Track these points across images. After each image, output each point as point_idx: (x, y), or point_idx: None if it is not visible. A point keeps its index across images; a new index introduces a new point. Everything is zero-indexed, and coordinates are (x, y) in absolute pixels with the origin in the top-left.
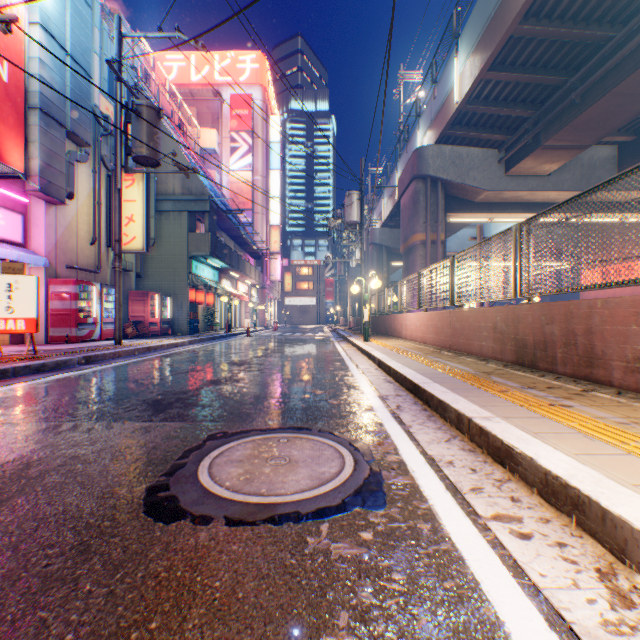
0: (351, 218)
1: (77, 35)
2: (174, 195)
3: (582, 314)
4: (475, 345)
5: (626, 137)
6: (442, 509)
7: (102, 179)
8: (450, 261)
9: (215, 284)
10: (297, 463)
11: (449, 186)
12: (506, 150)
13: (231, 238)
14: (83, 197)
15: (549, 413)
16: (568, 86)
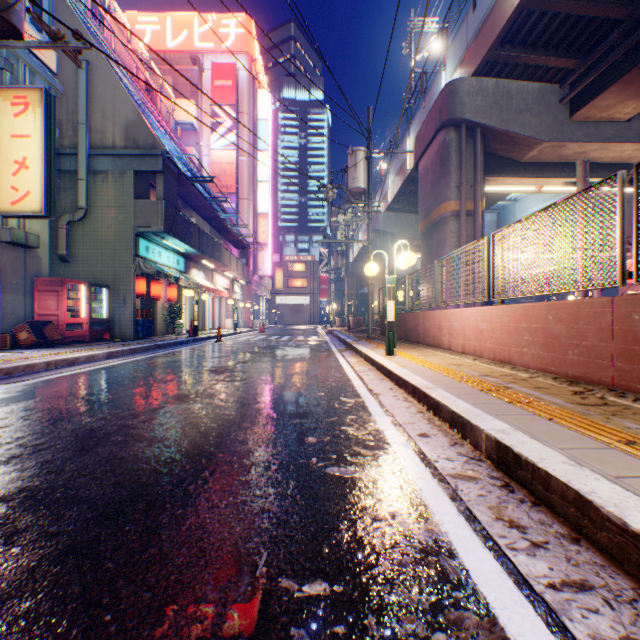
0: (356, 183)
1: None
2: (114, 149)
3: None
4: None
5: None
6: None
7: None
8: (620, 181)
9: (179, 274)
10: None
11: (491, 137)
12: (572, 85)
13: (206, 220)
14: None
15: None
16: None
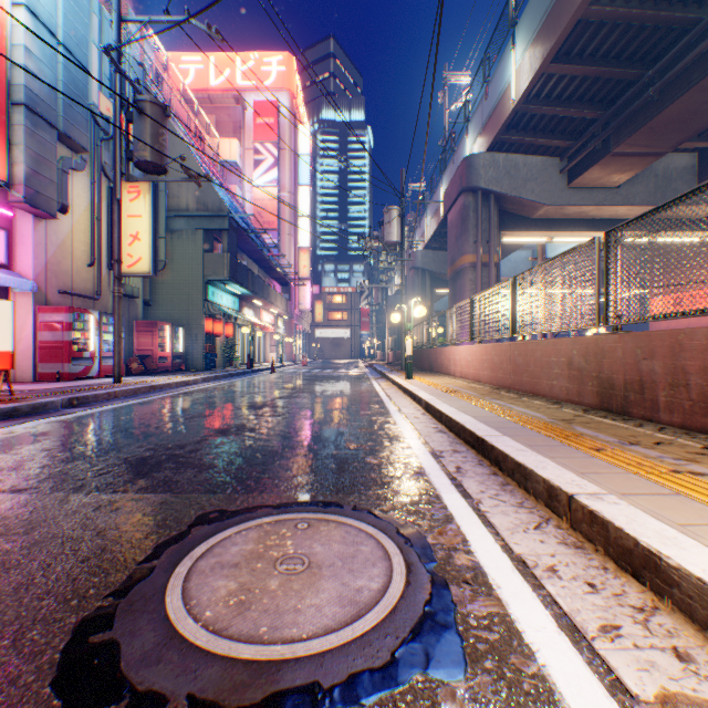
0: (390, 237)
1: (71, 21)
2: (188, 211)
3: (697, 346)
4: (543, 384)
5: (707, 143)
6: (564, 678)
7: (102, 191)
8: (511, 283)
9: (235, 313)
10: (320, 570)
11: (503, 200)
12: (569, 158)
13: (254, 261)
14: (79, 211)
15: (682, 487)
16: (645, 80)
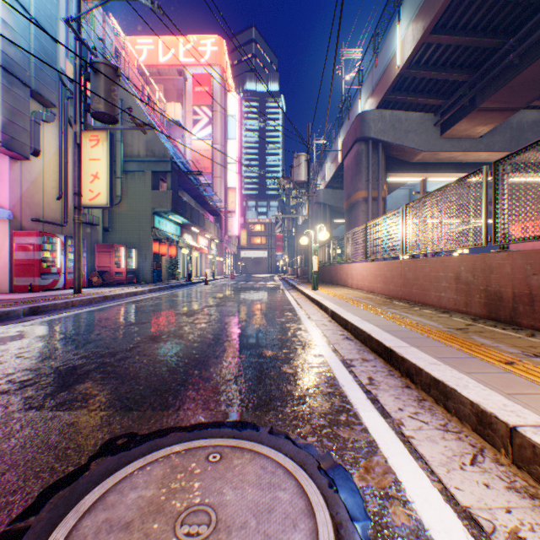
0: (299, 177)
1: (42, 1)
2: (139, 157)
3: None
4: (432, 296)
5: None
6: None
7: (69, 139)
8: (401, 211)
9: (177, 238)
10: (229, 536)
11: (389, 148)
12: (442, 114)
13: (192, 197)
14: (49, 155)
15: None
16: (506, 48)
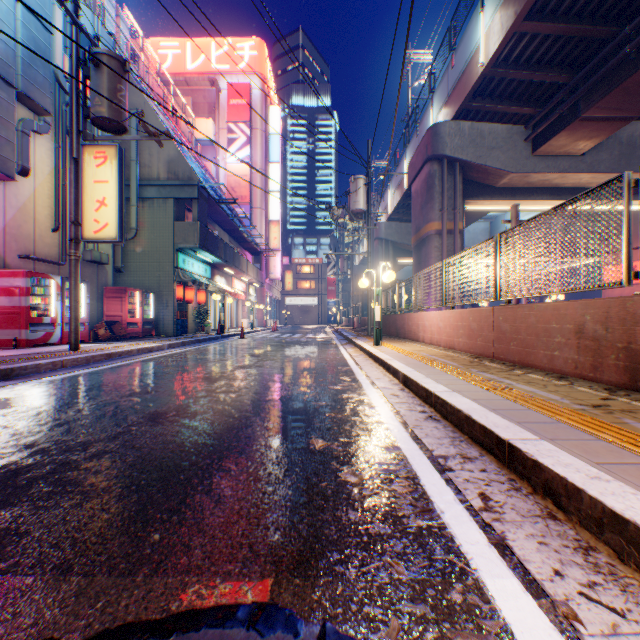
0: (357, 206)
1: None
2: (158, 180)
3: None
4: (540, 355)
5: None
6: None
7: (68, 156)
8: (494, 242)
9: (207, 280)
10: None
11: (468, 168)
12: (534, 126)
13: (226, 232)
14: (42, 175)
15: None
16: (621, 38)
